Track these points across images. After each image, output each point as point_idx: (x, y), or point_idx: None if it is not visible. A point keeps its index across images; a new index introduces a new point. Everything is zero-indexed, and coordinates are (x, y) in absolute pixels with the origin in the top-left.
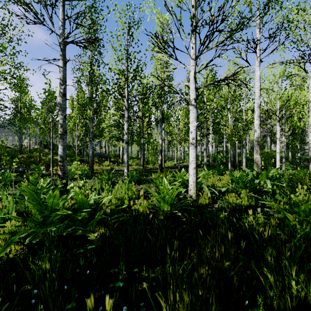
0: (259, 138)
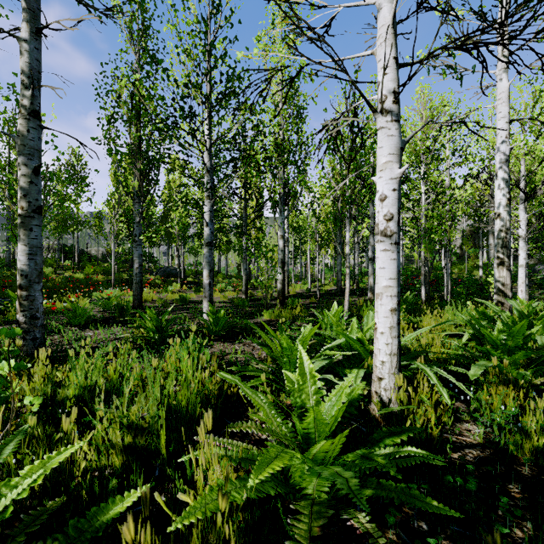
0: (507, 232)
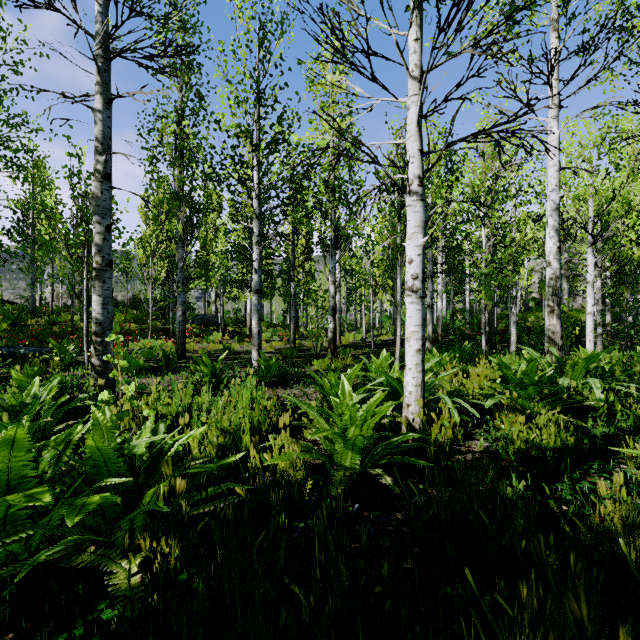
0: (557, 280)
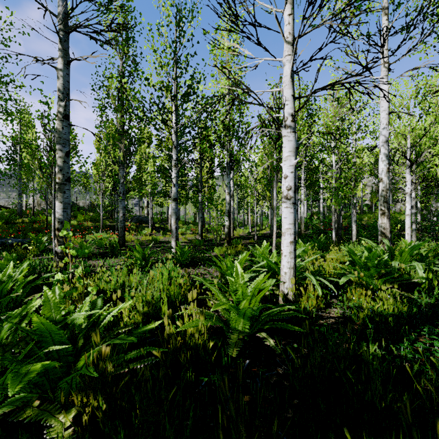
0: (387, 191)
